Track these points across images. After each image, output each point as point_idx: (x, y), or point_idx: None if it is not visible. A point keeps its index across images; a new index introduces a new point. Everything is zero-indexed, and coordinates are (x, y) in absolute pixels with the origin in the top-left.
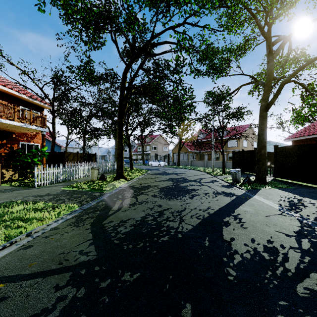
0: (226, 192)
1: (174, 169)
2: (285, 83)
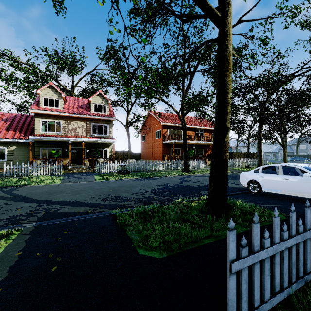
0: None
1: None
2: None
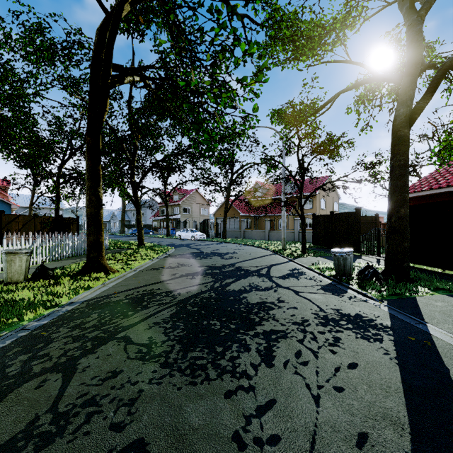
0: (348, 316)
1: (216, 244)
2: (449, 66)
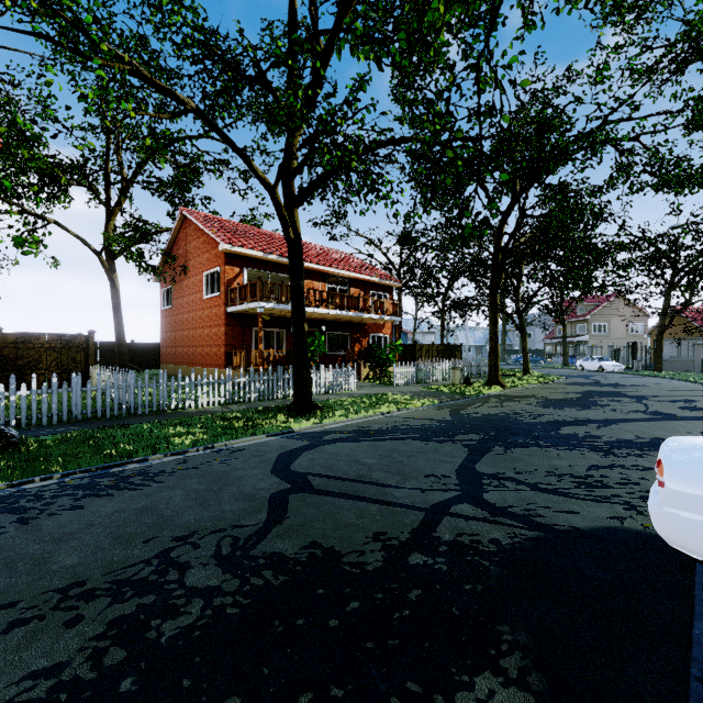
0: (659, 412)
1: (632, 377)
2: None
